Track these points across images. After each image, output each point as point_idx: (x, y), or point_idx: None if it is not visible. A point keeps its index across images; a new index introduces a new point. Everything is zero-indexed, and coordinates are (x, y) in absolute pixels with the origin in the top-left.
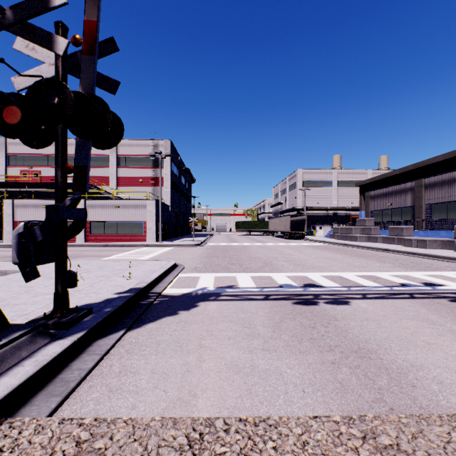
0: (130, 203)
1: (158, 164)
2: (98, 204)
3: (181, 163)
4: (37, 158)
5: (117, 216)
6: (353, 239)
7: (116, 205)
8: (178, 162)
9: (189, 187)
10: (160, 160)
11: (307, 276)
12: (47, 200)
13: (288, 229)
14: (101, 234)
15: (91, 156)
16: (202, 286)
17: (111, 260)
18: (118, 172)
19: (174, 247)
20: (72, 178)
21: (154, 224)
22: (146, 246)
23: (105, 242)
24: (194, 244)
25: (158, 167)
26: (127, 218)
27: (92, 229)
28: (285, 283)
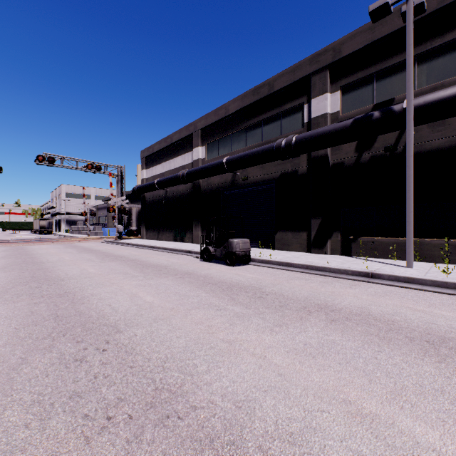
0: None
1: None
2: None
3: None
4: None
5: None
6: (73, 233)
7: None
8: None
9: None
10: None
11: None
12: None
13: (39, 228)
14: None
15: None
16: None
17: None
18: None
19: None
20: None
21: None
22: None
23: None
24: None
25: None
26: None
27: None
28: None
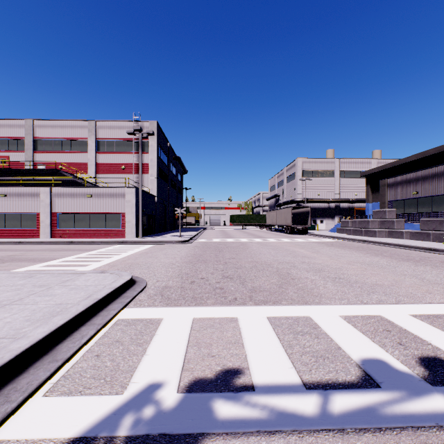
0: (105, 191)
1: (143, 148)
2: (67, 192)
3: (171, 151)
4: (5, 142)
5: (90, 207)
6: (369, 234)
7: (88, 194)
8: (167, 149)
9: (181, 178)
10: (140, 140)
11: (387, 317)
12: (5, 188)
13: (290, 223)
14: (70, 229)
15: (67, 139)
16: (150, 373)
17: (24, 273)
18: (97, 157)
19: (155, 245)
20: (45, 164)
21: (134, 216)
22: (121, 243)
23: (75, 238)
24: (180, 240)
25: (143, 152)
26: (102, 209)
27: (60, 222)
28: (368, 359)
